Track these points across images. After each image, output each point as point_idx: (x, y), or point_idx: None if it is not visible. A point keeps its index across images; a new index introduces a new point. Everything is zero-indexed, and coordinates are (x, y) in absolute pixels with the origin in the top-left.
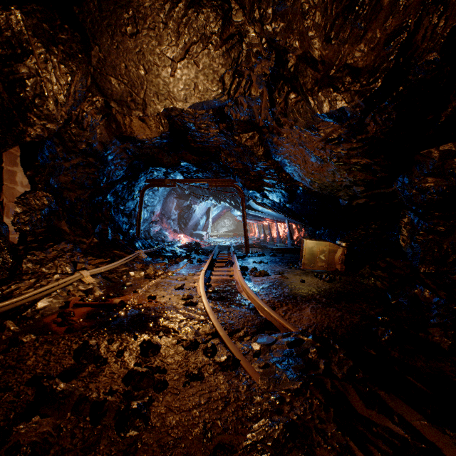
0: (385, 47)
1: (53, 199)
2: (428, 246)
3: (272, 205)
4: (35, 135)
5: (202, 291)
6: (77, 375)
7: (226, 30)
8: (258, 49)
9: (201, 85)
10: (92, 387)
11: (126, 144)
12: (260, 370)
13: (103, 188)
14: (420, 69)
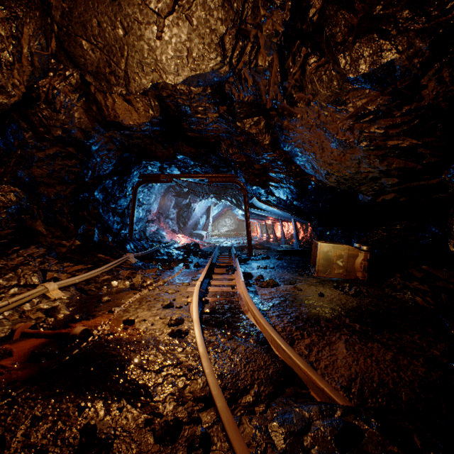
0: None
1: (24, 195)
2: None
3: (278, 203)
4: None
5: (195, 315)
6: None
7: None
8: None
9: (196, 50)
10: None
11: (112, 132)
12: None
13: (89, 183)
14: None
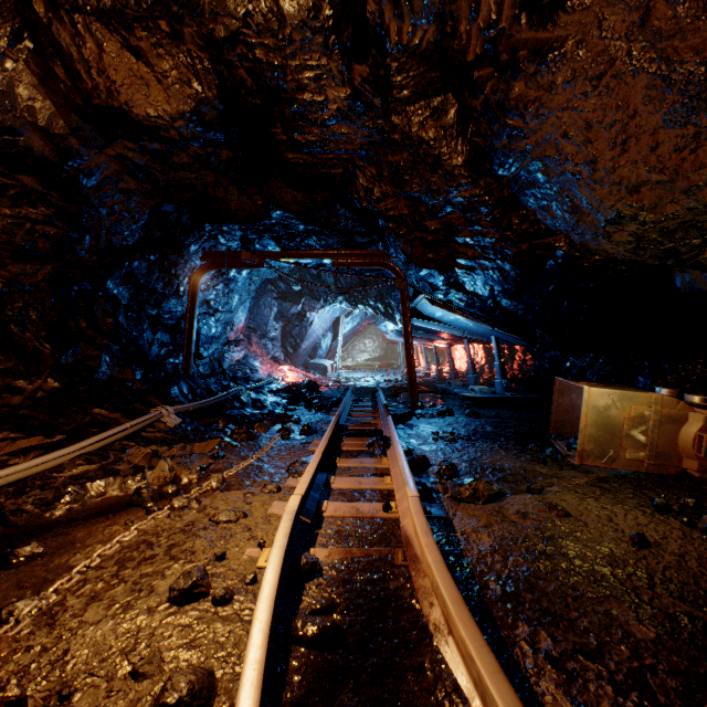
0: None
1: None
2: None
3: (468, 305)
4: None
5: None
6: None
7: None
8: None
9: None
10: None
11: (122, 146)
12: None
13: (89, 263)
14: None
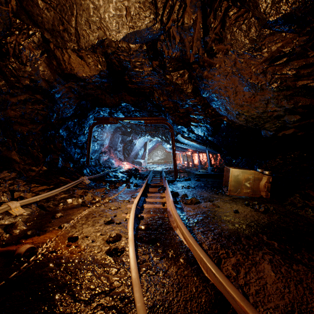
0: None
1: (0, 131)
2: None
3: (196, 138)
4: None
5: (130, 233)
6: None
7: None
8: None
9: (133, 9)
10: None
11: (70, 83)
12: None
13: (54, 123)
14: None
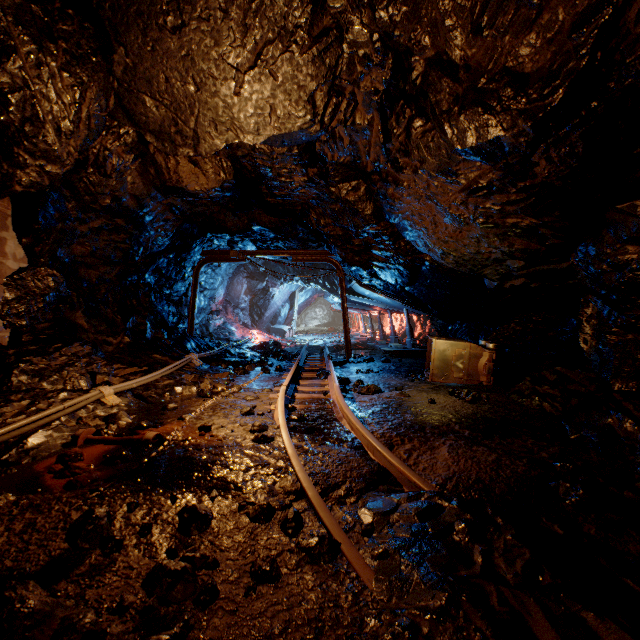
0: (573, 34)
1: (63, 280)
2: (626, 351)
3: (384, 288)
4: (28, 182)
5: (282, 420)
6: (69, 571)
7: (318, 22)
8: (366, 51)
9: (281, 108)
10: (90, 597)
11: (171, 198)
12: (374, 562)
13: (139, 263)
14: (629, 70)
